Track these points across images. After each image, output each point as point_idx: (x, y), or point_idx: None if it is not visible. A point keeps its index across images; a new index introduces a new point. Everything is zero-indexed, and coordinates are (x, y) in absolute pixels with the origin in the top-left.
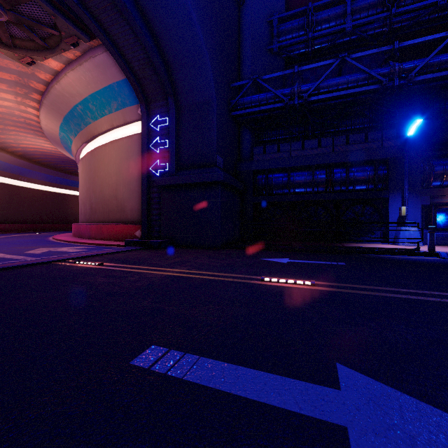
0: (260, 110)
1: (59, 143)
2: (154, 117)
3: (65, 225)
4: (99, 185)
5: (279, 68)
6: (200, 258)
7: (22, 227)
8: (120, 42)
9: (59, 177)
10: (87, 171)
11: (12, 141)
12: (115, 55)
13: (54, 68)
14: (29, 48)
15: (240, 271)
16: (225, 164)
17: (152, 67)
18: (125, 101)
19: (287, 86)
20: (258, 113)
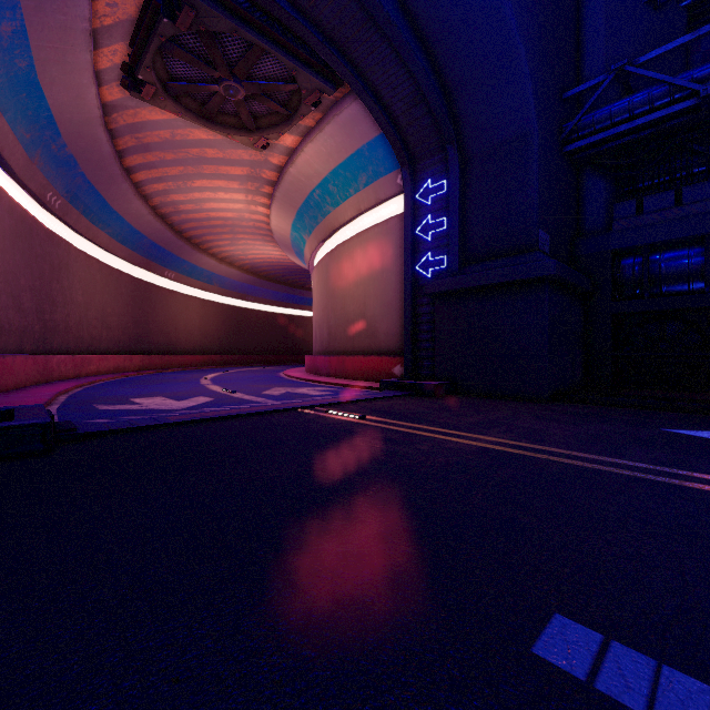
0: (633, 127)
1: (289, 247)
2: (422, 185)
3: (293, 357)
4: (341, 300)
5: (673, 32)
6: (521, 418)
7: (249, 360)
8: (375, 79)
9: (287, 293)
10: (325, 281)
11: (240, 253)
12: (369, 102)
13: (290, 145)
14: (264, 126)
15: (633, 454)
16: (552, 245)
17: (422, 104)
18: (378, 169)
19: (693, 64)
20: (624, 136)
